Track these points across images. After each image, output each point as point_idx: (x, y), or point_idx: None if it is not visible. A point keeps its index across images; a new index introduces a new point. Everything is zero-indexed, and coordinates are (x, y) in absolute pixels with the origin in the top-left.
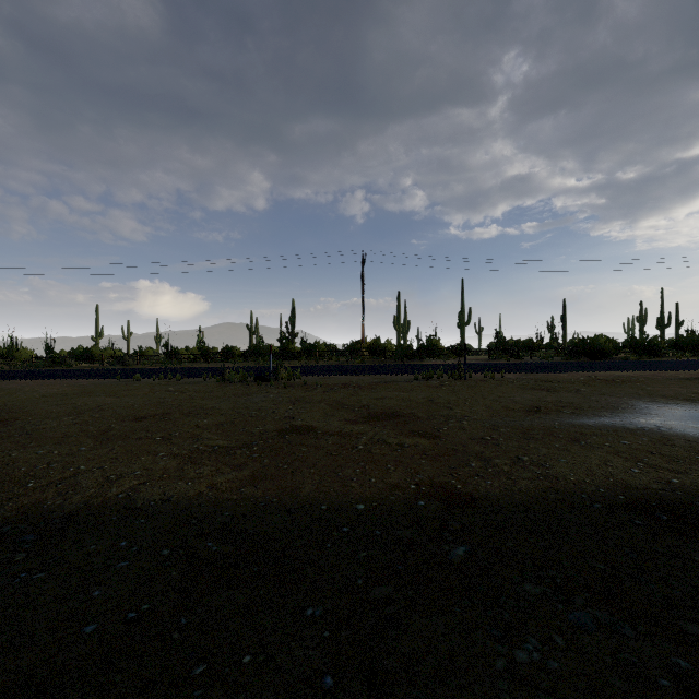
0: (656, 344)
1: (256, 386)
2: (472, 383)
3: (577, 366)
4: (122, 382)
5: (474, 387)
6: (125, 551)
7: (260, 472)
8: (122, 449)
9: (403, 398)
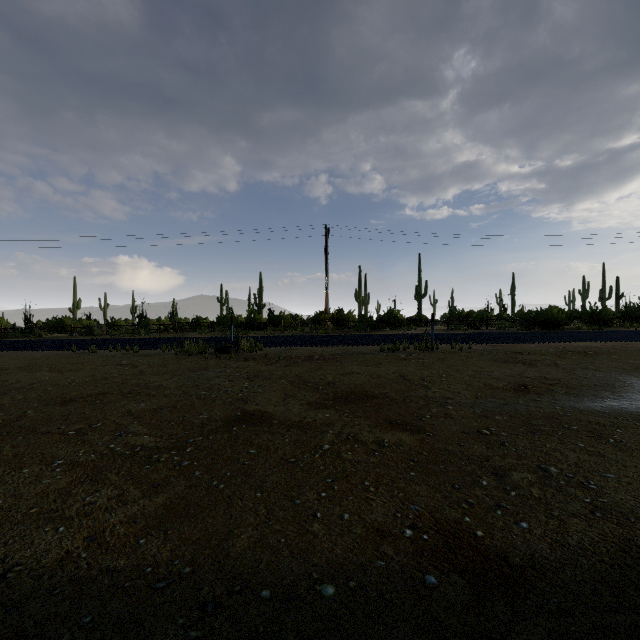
0: (606, 315)
1: (214, 358)
2: (441, 356)
3: (537, 336)
4: (77, 354)
5: (444, 359)
6: None
7: (182, 498)
8: (11, 452)
9: (371, 373)
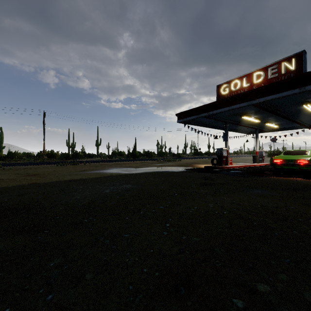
0: (151, 154)
1: None
2: (76, 166)
3: (121, 160)
4: None
5: (76, 167)
6: None
7: None
8: None
9: (45, 170)
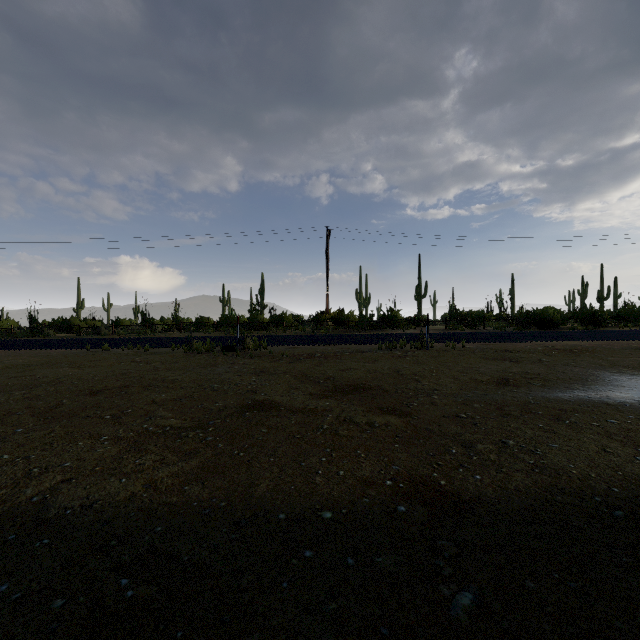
0: (601, 315)
1: (222, 356)
2: (435, 353)
3: (530, 336)
4: (91, 352)
5: (437, 357)
6: (0, 601)
7: (211, 461)
8: (62, 431)
9: (368, 369)
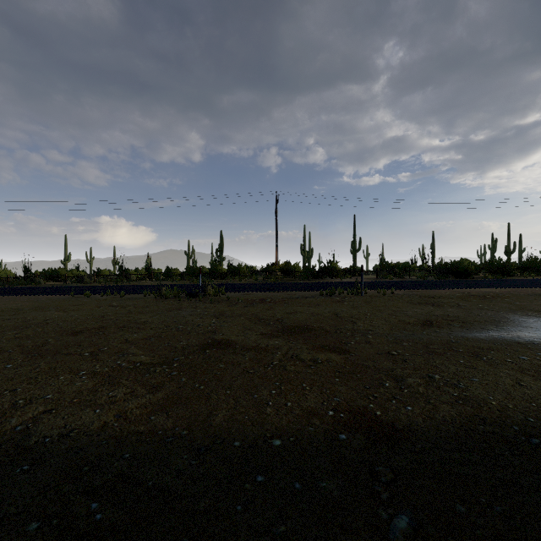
0: (508, 266)
1: (186, 301)
2: (368, 299)
3: (449, 284)
4: (75, 298)
5: (370, 302)
6: None
7: (175, 394)
8: (47, 366)
9: (312, 312)
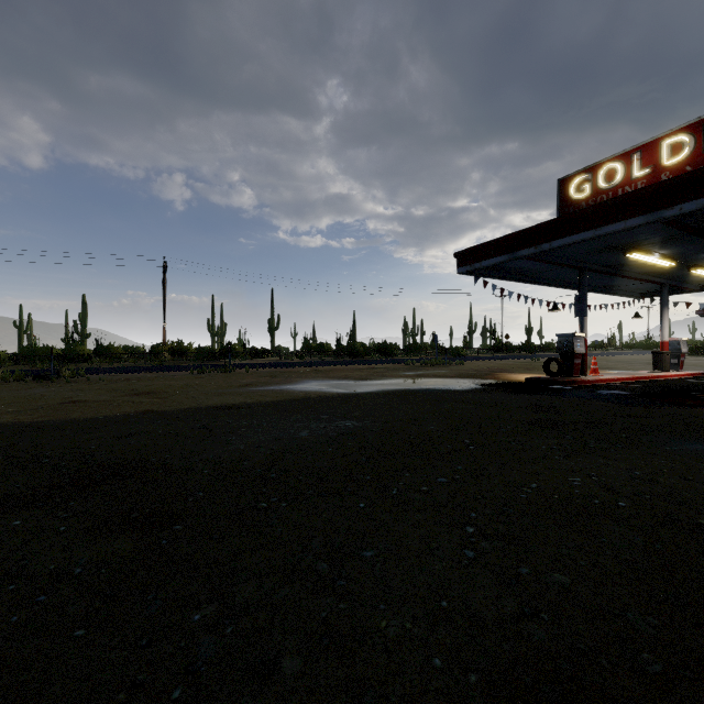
0: (391, 348)
1: (36, 383)
2: (230, 375)
3: (325, 363)
4: None
5: (229, 377)
6: None
7: (46, 415)
8: None
9: (168, 384)
